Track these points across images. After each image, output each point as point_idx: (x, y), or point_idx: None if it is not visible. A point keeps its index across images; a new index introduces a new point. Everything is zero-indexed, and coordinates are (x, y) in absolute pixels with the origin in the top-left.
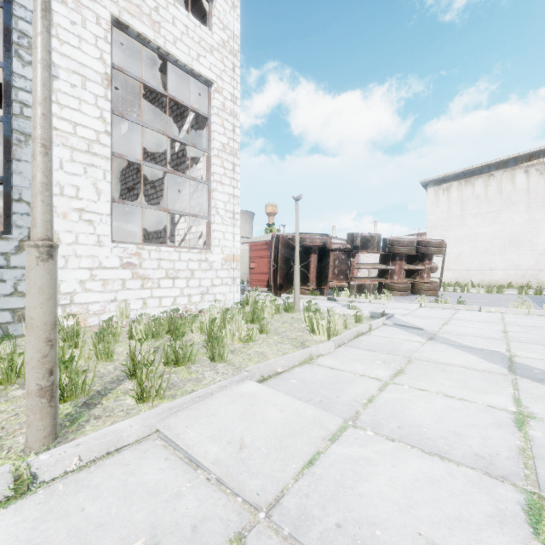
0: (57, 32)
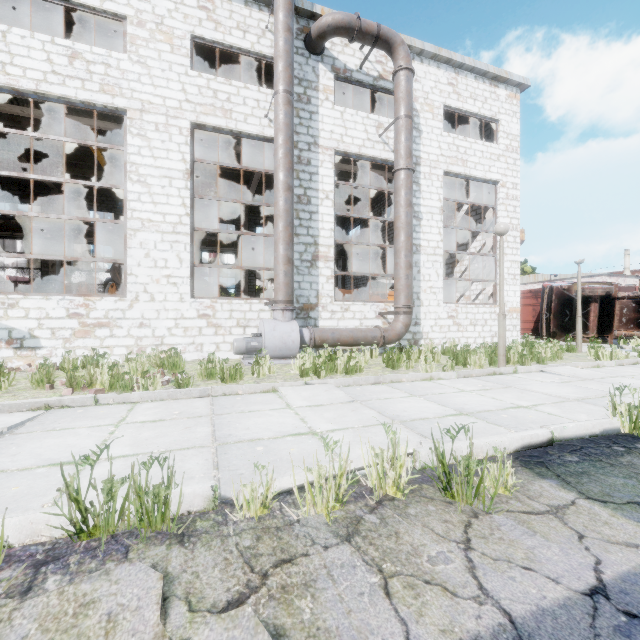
0: (422, 195)
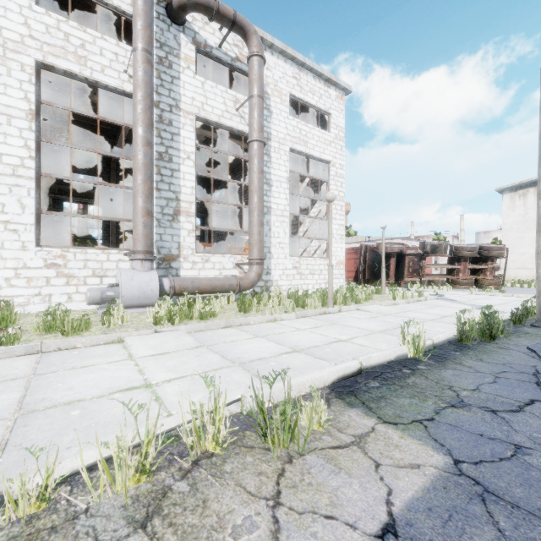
0: (272, 166)
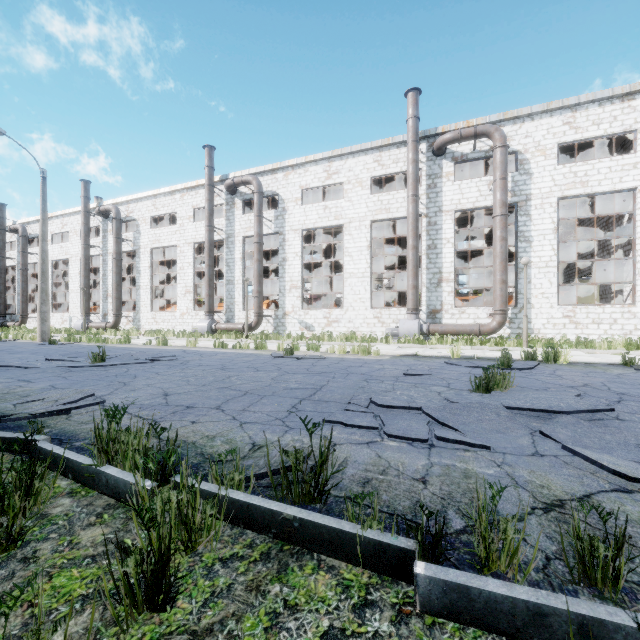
0: (533, 223)
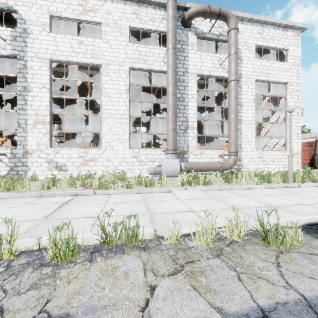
0: (243, 93)
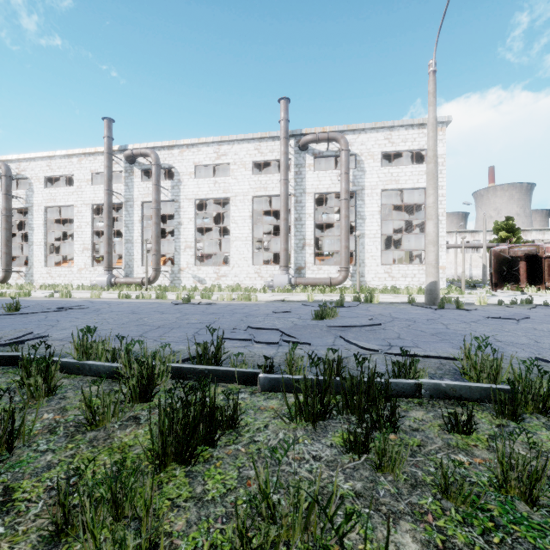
0: (366, 206)
